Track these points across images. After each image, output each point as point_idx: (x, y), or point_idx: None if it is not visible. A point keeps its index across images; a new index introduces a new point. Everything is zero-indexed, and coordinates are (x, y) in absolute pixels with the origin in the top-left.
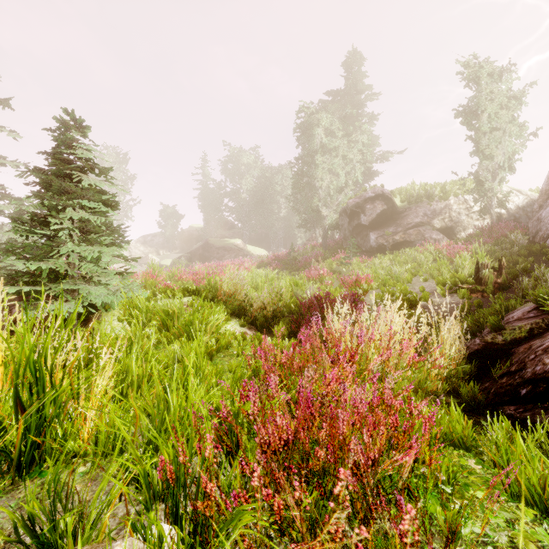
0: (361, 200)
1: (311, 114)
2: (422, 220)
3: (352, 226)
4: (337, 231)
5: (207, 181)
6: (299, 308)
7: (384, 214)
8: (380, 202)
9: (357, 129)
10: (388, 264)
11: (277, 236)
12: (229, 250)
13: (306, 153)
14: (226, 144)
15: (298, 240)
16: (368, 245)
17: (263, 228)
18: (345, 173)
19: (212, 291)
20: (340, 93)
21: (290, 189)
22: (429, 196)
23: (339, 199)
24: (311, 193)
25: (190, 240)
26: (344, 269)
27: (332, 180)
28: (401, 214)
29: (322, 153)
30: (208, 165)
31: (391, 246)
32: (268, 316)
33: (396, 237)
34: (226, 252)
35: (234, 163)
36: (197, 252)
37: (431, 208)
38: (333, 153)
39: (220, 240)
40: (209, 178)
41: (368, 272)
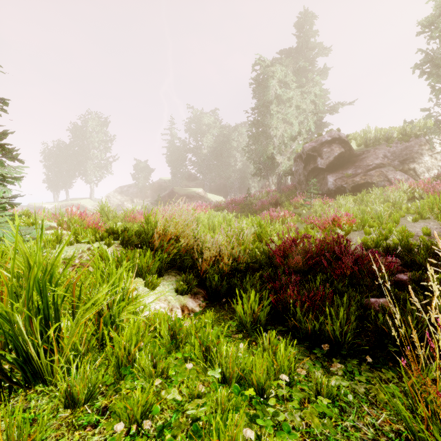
0: (317, 144)
1: (266, 67)
2: (382, 162)
3: (307, 171)
4: (289, 178)
5: (173, 140)
6: (267, 255)
7: (342, 157)
8: (337, 145)
9: (310, 80)
10: (353, 205)
11: (233, 185)
12: (191, 197)
13: (261, 103)
14: (190, 107)
15: (252, 189)
16: (325, 188)
17: (222, 179)
18: (298, 122)
19: (146, 232)
20: (292, 50)
21: (245, 144)
22: (387, 138)
23: (293, 146)
24: (266, 141)
25: (159, 190)
26: (304, 211)
27: (286, 129)
28: (360, 157)
29: (276, 104)
30: (174, 127)
31: (351, 188)
32: (226, 272)
33: (356, 178)
34: (189, 199)
35: (197, 123)
36: (164, 199)
37: (390, 149)
38: (287, 103)
39: (183, 189)
40: (176, 138)
41: (341, 211)
